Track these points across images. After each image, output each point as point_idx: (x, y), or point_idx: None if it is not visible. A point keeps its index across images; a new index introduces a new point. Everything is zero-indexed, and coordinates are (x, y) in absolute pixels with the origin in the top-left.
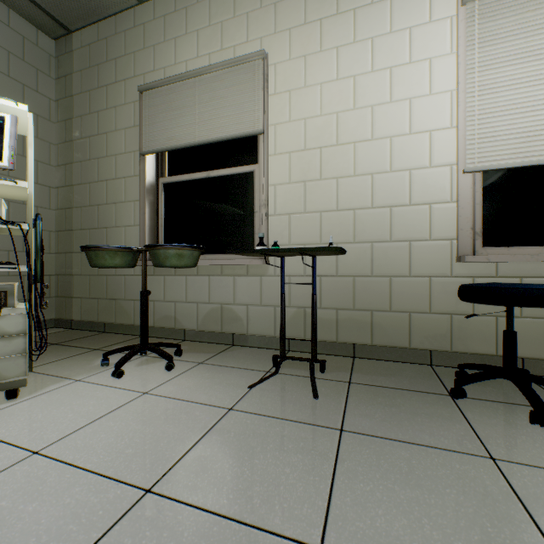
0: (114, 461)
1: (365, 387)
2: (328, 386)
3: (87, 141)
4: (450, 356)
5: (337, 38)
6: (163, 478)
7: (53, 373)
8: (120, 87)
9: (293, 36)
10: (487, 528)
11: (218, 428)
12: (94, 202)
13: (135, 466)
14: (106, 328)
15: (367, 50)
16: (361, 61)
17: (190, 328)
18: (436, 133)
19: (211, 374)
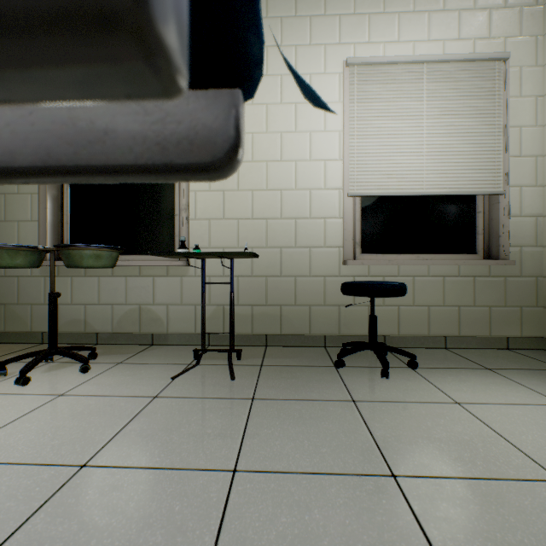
0: (40, 452)
1: (274, 367)
2: (244, 370)
3: None
4: (338, 339)
5: None
6: (97, 455)
7: None
8: None
9: None
10: (342, 438)
11: (146, 412)
12: None
13: (65, 452)
14: None
15: (277, 84)
16: (272, 93)
17: (104, 331)
18: (329, 163)
19: (132, 371)
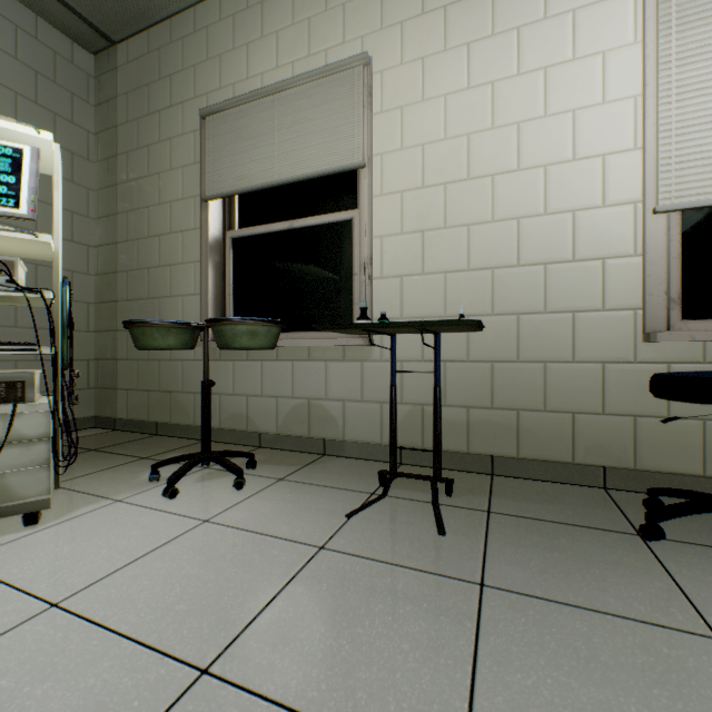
0: (159, 621)
1: (512, 519)
2: (458, 516)
3: (135, 185)
4: (633, 476)
5: (467, 31)
6: (226, 652)
7: (87, 490)
8: (176, 113)
9: (407, 32)
10: None
11: (305, 577)
12: (144, 265)
13: (188, 631)
14: (159, 429)
15: (511, 45)
16: (503, 61)
17: (267, 431)
18: (612, 158)
19: (294, 495)
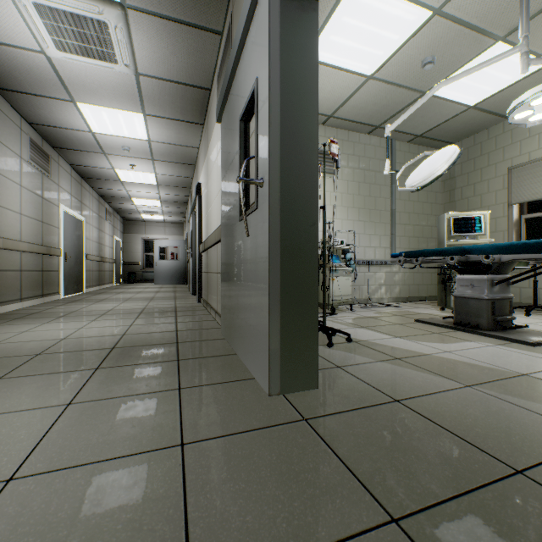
0: None
1: None
2: None
3: (465, 200)
4: None
5: None
6: None
7: None
8: (490, 168)
9: None
10: None
11: None
12: None
13: None
14: None
15: None
16: None
17: None
18: None
19: None
